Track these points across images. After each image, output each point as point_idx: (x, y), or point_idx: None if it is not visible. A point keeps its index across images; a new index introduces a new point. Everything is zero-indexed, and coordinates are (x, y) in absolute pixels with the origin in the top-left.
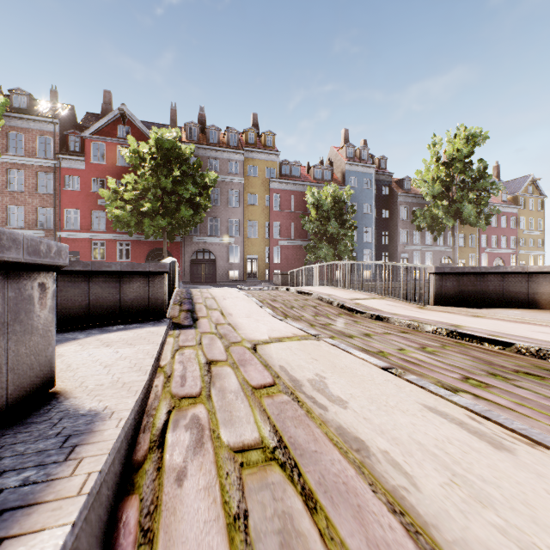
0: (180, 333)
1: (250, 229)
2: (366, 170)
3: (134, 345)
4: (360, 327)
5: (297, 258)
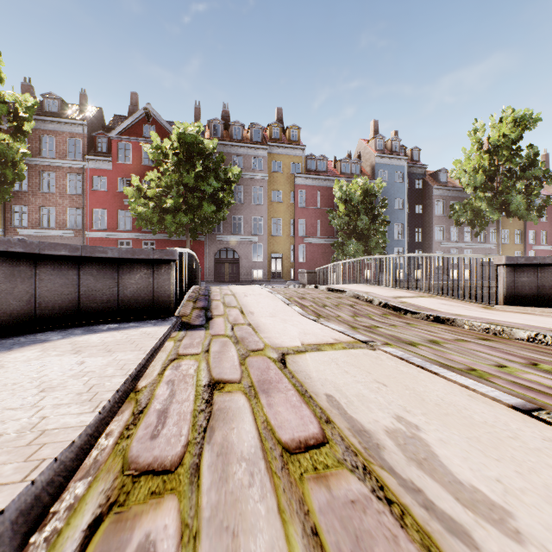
0: (185, 336)
1: (274, 228)
2: (398, 162)
3: (113, 351)
4: (418, 331)
5: (324, 256)
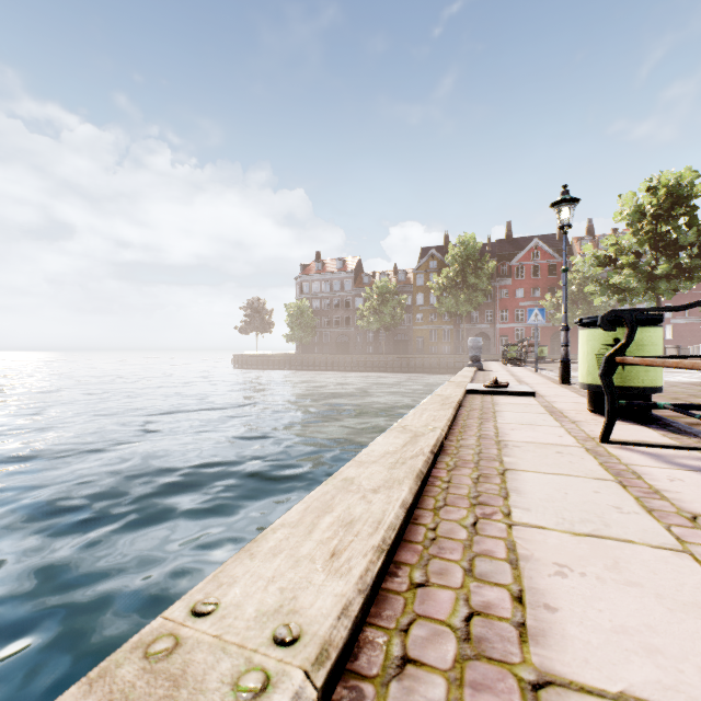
0: None
1: None
2: None
3: None
4: None
5: (692, 334)
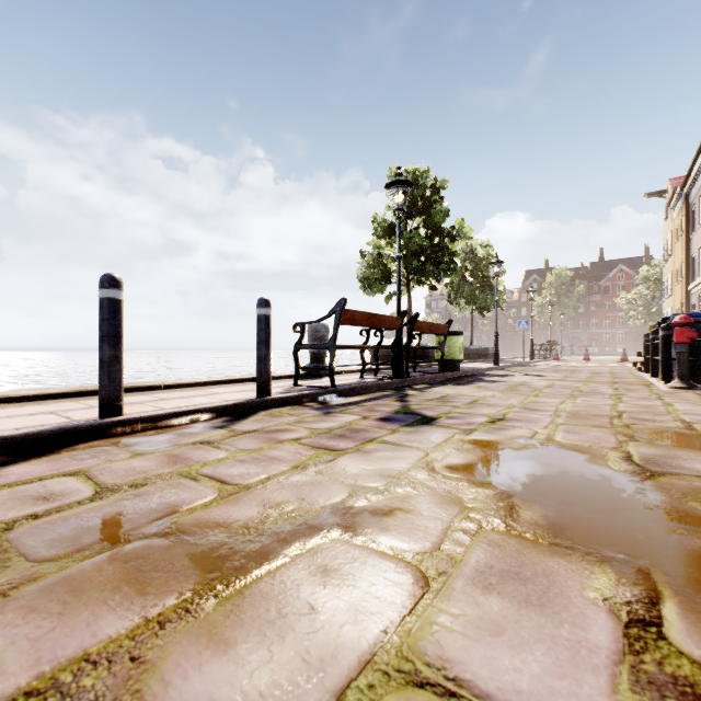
0: None
1: None
2: None
3: None
4: None
5: None
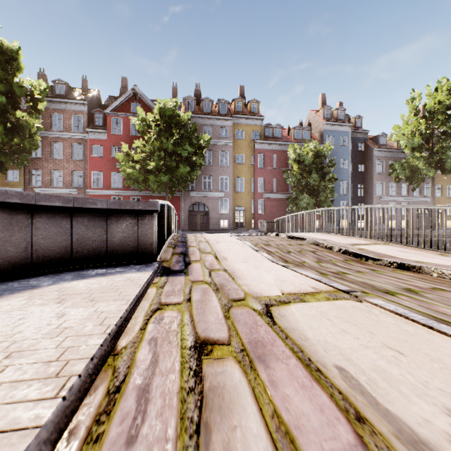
0: (167, 282)
1: (237, 185)
2: (343, 129)
3: (96, 301)
4: (388, 279)
5: (279, 209)
